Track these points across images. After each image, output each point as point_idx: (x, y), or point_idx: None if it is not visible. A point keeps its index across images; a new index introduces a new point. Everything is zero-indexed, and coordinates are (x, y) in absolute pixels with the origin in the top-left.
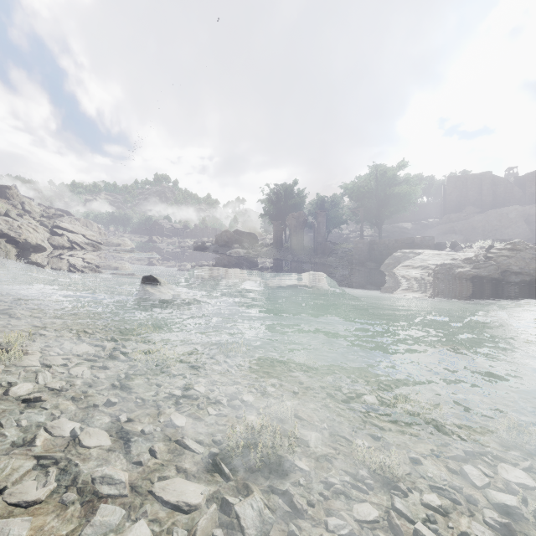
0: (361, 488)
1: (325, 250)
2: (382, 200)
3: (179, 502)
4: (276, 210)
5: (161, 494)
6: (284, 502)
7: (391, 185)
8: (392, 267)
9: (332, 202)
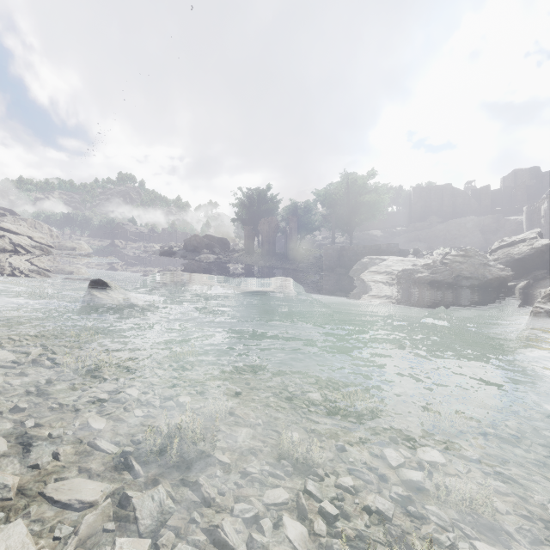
0: (278, 475)
1: (297, 256)
2: (353, 208)
3: (71, 500)
4: (249, 215)
5: (51, 494)
6: (193, 493)
7: (361, 193)
8: (359, 273)
9: (305, 208)
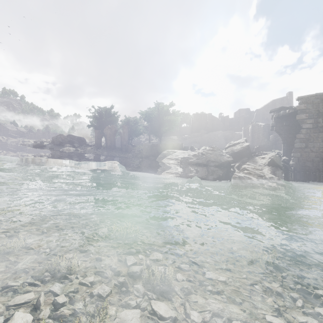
0: (34, 284)
1: (128, 149)
2: (161, 123)
3: None
4: (99, 123)
5: None
6: None
7: (166, 115)
8: (162, 159)
9: (134, 121)
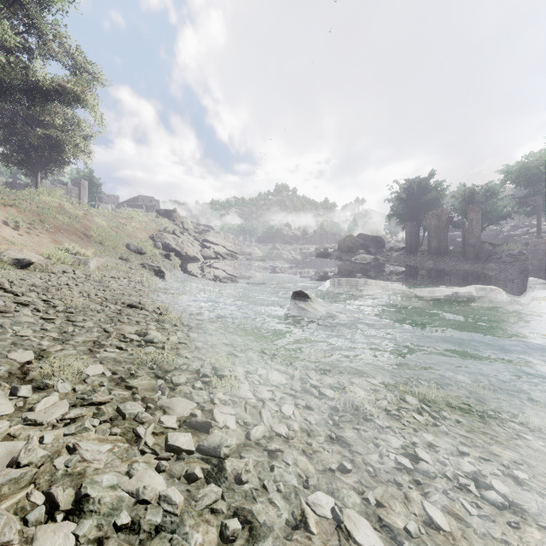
0: None
1: (480, 254)
2: None
3: None
4: (407, 209)
5: None
6: None
7: None
8: None
9: (487, 192)
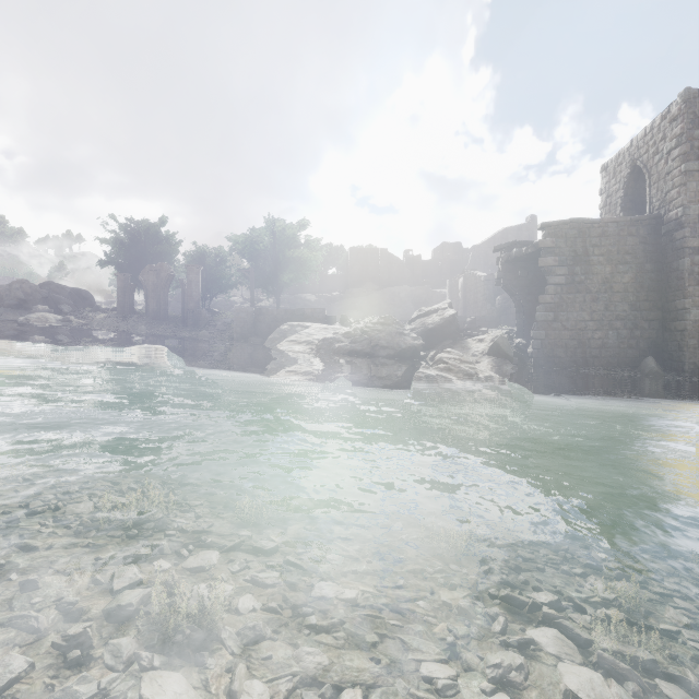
0: None
1: (199, 321)
2: (280, 263)
3: None
4: (130, 258)
5: None
6: None
7: (291, 246)
8: (277, 343)
9: (217, 257)
